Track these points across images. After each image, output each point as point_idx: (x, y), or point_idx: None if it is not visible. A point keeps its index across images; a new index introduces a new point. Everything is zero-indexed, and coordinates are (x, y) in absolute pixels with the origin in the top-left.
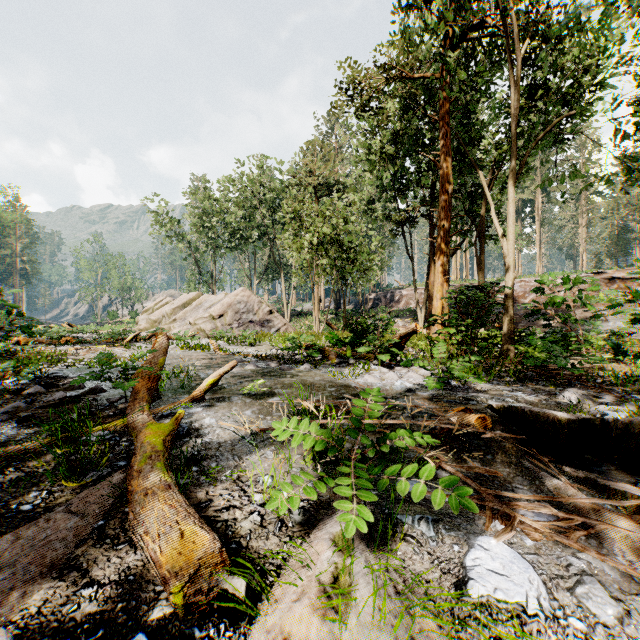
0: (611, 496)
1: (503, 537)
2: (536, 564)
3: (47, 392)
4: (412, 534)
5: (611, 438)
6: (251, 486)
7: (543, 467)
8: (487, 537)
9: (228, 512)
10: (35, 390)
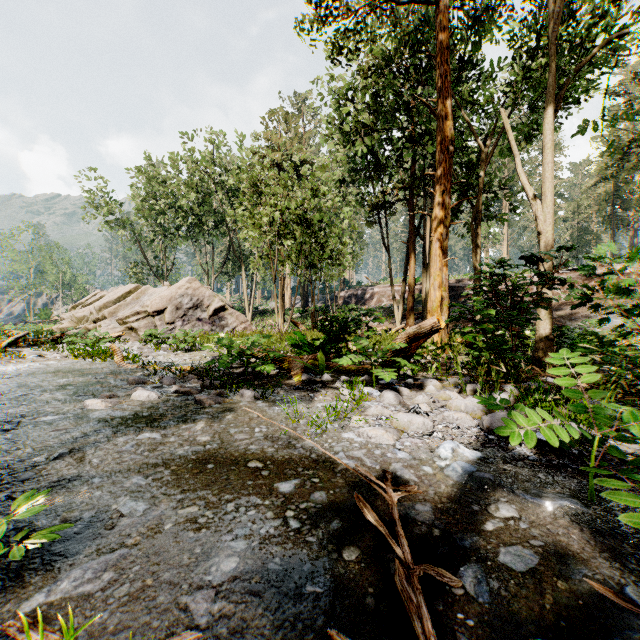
0: None
1: None
2: None
3: None
4: None
5: None
6: None
7: None
8: None
9: None
10: None
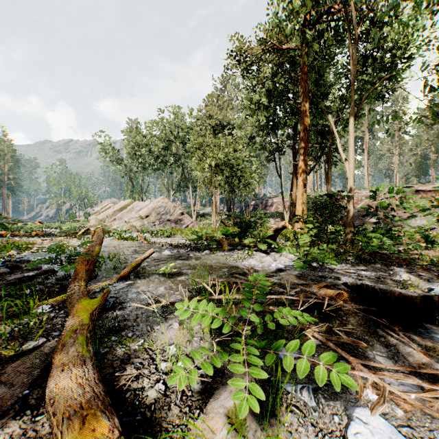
0: None
1: (378, 409)
2: (412, 438)
3: (12, 272)
4: (296, 404)
5: None
6: (158, 357)
7: (396, 336)
8: (363, 409)
9: (137, 381)
10: (3, 271)
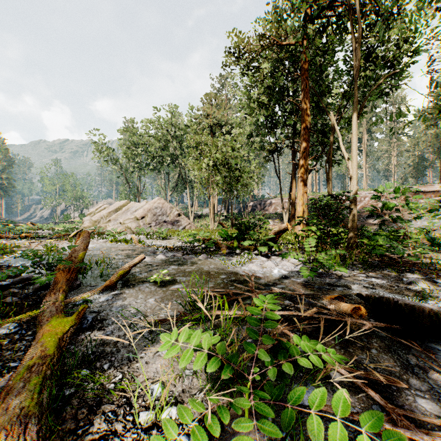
0: None
1: None
2: None
3: None
4: None
5: None
6: (135, 407)
7: (437, 369)
8: None
9: None
10: None
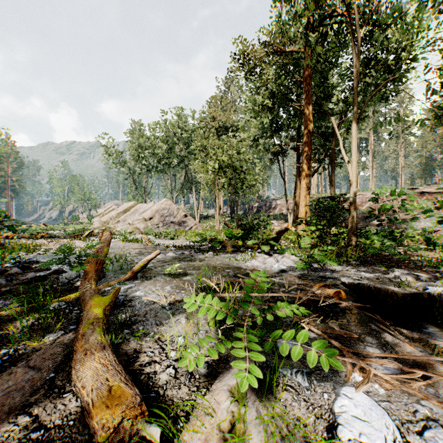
0: (440, 353)
1: (362, 388)
2: (389, 410)
3: (23, 273)
4: (291, 384)
5: (435, 307)
6: (168, 346)
7: (386, 330)
8: (349, 387)
9: (150, 366)
10: (14, 271)
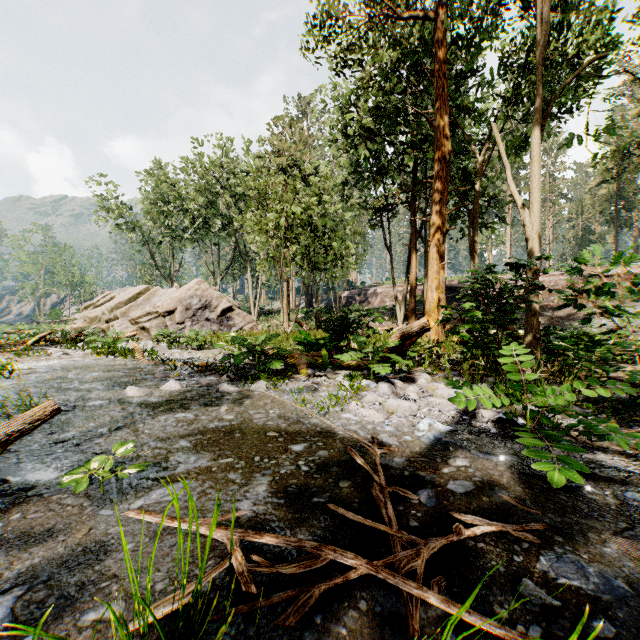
0: None
1: None
2: None
3: None
4: None
5: None
6: None
7: None
8: None
9: None
10: None
